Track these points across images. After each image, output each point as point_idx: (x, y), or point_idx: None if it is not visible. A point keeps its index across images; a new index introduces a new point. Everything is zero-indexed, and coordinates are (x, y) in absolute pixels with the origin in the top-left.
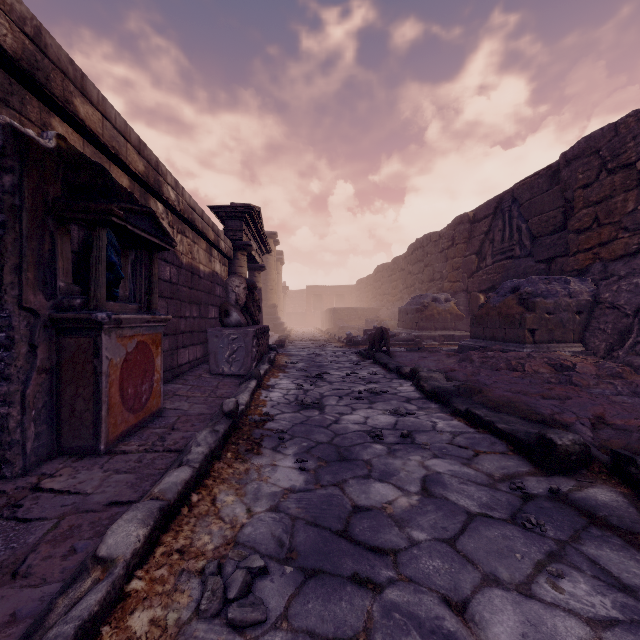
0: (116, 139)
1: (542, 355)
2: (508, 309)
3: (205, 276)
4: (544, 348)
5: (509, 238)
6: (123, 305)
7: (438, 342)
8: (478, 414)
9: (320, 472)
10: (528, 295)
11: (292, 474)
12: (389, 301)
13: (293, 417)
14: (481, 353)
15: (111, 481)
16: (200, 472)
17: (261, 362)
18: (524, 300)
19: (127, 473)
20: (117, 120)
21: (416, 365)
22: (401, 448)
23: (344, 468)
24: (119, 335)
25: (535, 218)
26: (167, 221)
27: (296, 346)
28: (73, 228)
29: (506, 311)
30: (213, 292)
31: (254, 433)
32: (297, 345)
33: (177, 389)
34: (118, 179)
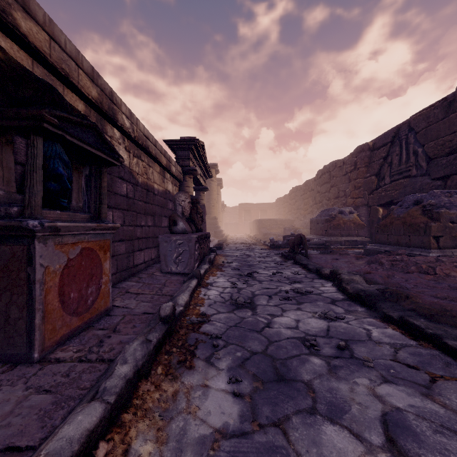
0: (66, 62)
1: (451, 260)
2: (412, 219)
3: (159, 193)
4: (448, 253)
5: (406, 161)
6: (72, 214)
7: (344, 246)
8: (417, 325)
9: (256, 399)
10: (432, 206)
11: (225, 402)
12: (301, 214)
13: (227, 318)
14: (388, 256)
15: (25, 406)
16: (117, 405)
17: (203, 262)
18: (428, 211)
19: (47, 393)
20: (67, 45)
21: (334, 267)
22: (342, 364)
23: (283, 395)
24: (58, 242)
25: (431, 143)
26: (124, 146)
27: (231, 248)
28: (20, 141)
29: (410, 220)
30: (166, 206)
31: (189, 338)
32: (232, 247)
33: (130, 286)
34: (73, 103)
